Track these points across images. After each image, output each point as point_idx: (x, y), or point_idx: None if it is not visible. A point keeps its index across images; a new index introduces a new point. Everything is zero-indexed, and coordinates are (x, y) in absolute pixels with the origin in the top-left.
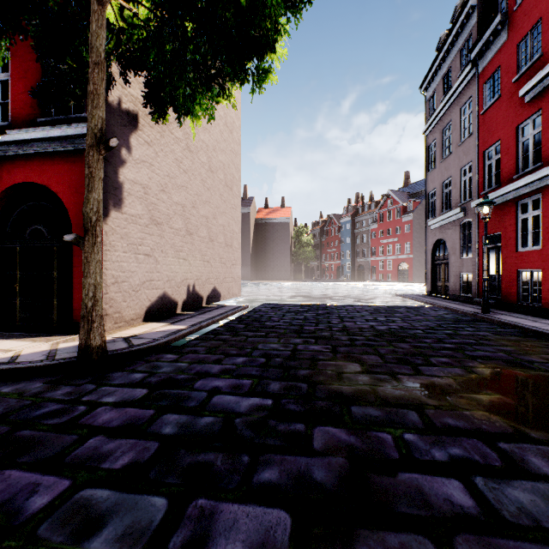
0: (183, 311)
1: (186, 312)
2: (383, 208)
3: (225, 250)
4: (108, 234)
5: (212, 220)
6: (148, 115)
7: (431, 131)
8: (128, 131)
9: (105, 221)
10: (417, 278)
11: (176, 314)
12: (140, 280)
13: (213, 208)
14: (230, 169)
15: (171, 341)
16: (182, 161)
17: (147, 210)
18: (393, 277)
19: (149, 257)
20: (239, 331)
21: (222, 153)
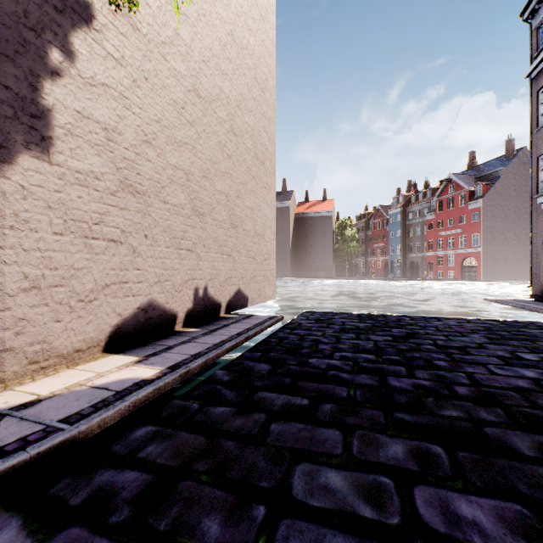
0: (185, 326)
1: (189, 329)
2: (443, 194)
3: (254, 240)
4: (11, 197)
5: (235, 200)
6: (116, 13)
7: (541, 70)
8: (66, 22)
9: (3, 172)
10: (488, 276)
11: (171, 332)
12: (96, 282)
13: (236, 183)
14: (261, 137)
15: (84, 434)
16: (184, 107)
17: (112, 167)
18: (455, 275)
19: (118, 245)
20: (257, 388)
21: (250, 115)
